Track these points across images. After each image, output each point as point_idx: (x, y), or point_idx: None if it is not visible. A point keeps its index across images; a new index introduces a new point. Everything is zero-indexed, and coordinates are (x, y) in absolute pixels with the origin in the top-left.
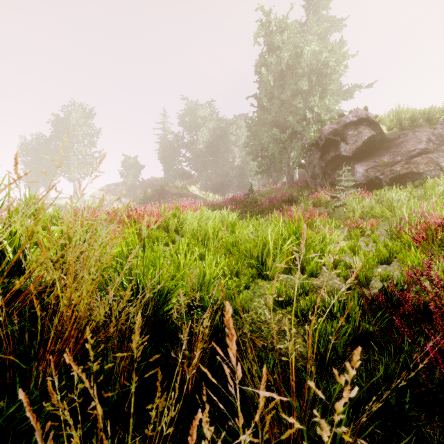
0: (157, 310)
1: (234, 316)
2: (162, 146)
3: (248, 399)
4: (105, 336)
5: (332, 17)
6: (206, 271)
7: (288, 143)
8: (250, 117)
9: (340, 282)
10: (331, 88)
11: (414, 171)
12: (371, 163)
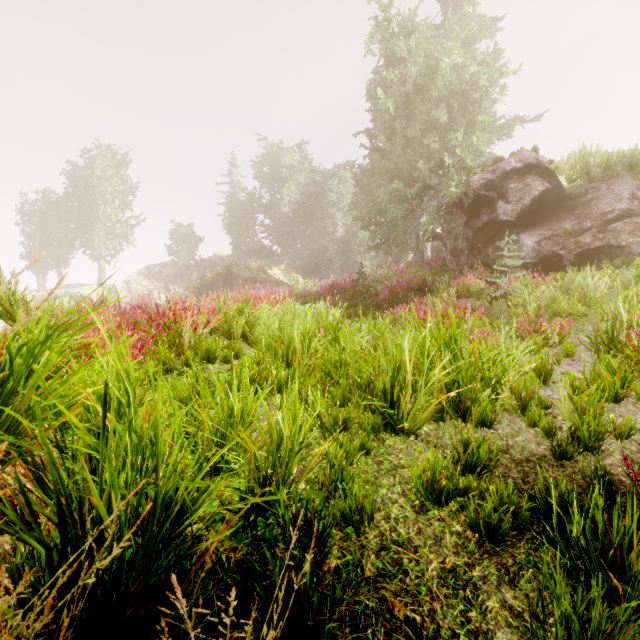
0: (155, 556)
1: (343, 527)
2: (230, 208)
3: None
4: None
5: (481, 17)
6: (283, 433)
7: (416, 202)
8: (360, 165)
9: (539, 439)
10: (482, 120)
11: (612, 244)
12: (545, 231)
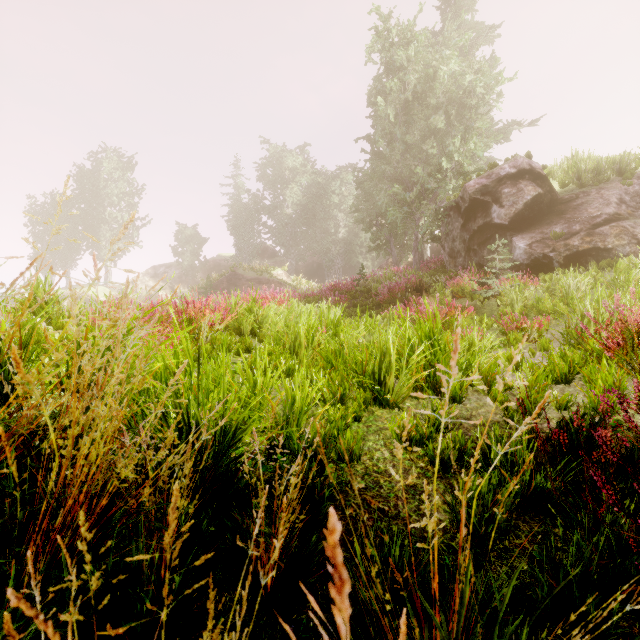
0: (220, 457)
1: (339, 464)
2: (234, 210)
3: (360, 603)
4: (136, 500)
5: (479, 24)
6: (296, 395)
7: (415, 205)
8: (361, 168)
9: (497, 411)
10: (479, 126)
11: (599, 246)
12: (537, 234)
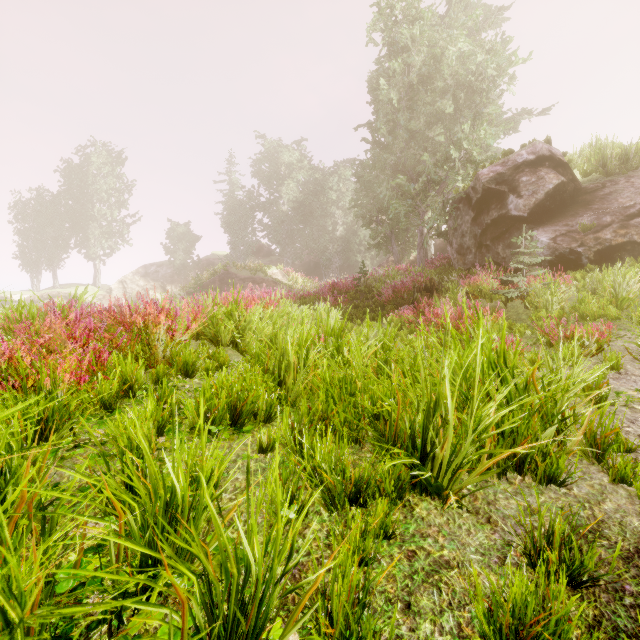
0: None
1: None
2: (228, 207)
3: None
4: None
5: (487, 7)
6: (250, 563)
7: (420, 198)
8: (360, 161)
9: (638, 508)
10: (490, 111)
11: (636, 240)
12: (561, 227)
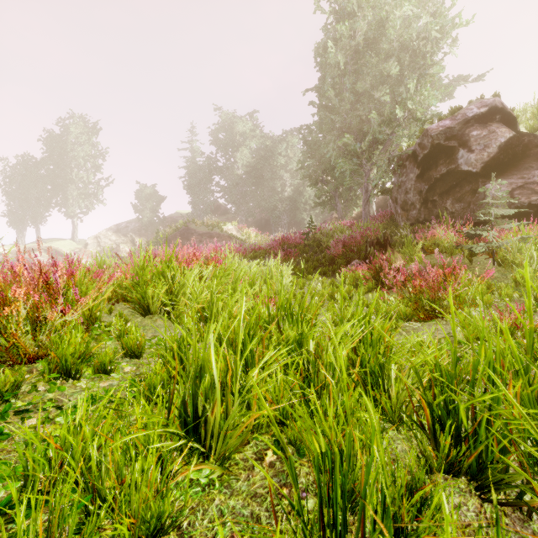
0: None
1: None
2: (189, 171)
3: None
4: None
5: None
6: None
7: (366, 157)
8: (307, 126)
9: None
10: (434, 72)
11: None
12: (516, 180)
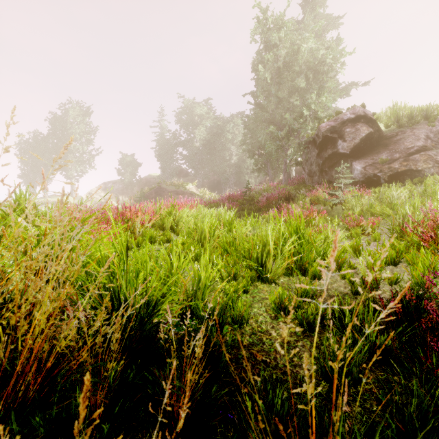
0: (144, 323)
1: (232, 325)
2: (159, 143)
3: None
4: (76, 361)
5: (329, 15)
6: (201, 275)
7: (285, 140)
8: (247, 115)
9: (346, 285)
10: (329, 85)
11: (413, 169)
12: (369, 160)
